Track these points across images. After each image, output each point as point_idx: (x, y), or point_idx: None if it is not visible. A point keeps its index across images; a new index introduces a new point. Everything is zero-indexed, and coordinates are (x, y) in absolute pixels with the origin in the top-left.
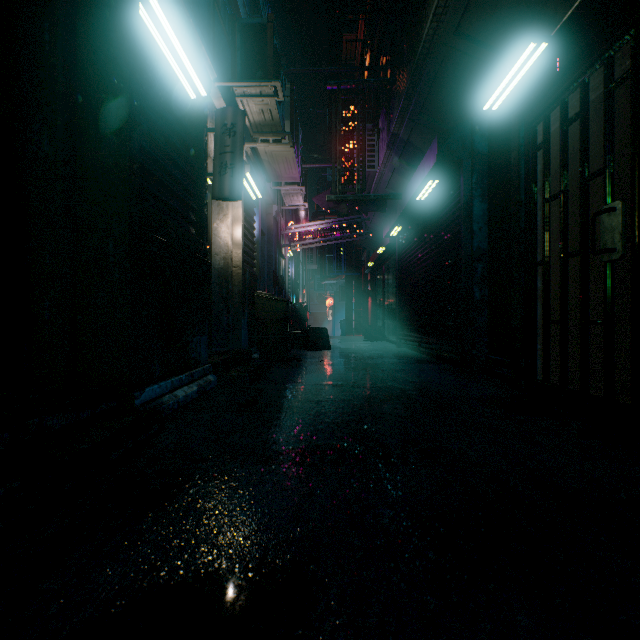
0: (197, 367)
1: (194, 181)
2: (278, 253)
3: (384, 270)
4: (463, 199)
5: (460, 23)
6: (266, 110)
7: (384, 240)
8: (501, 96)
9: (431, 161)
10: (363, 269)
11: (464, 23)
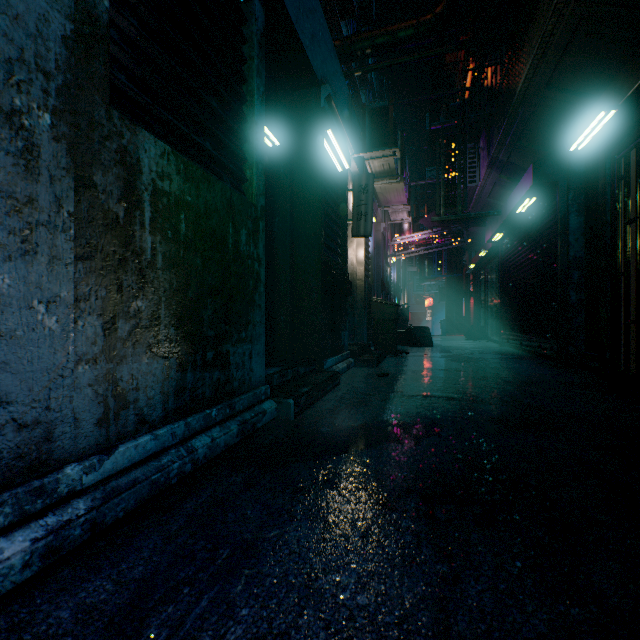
0: (343, 352)
1: (340, 227)
2: (384, 262)
3: (486, 271)
4: (558, 215)
5: (549, 80)
6: (385, 164)
7: (486, 244)
8: (584, 141)
9: (528, 183)
10: (464, 270)
11: (553, 80)
